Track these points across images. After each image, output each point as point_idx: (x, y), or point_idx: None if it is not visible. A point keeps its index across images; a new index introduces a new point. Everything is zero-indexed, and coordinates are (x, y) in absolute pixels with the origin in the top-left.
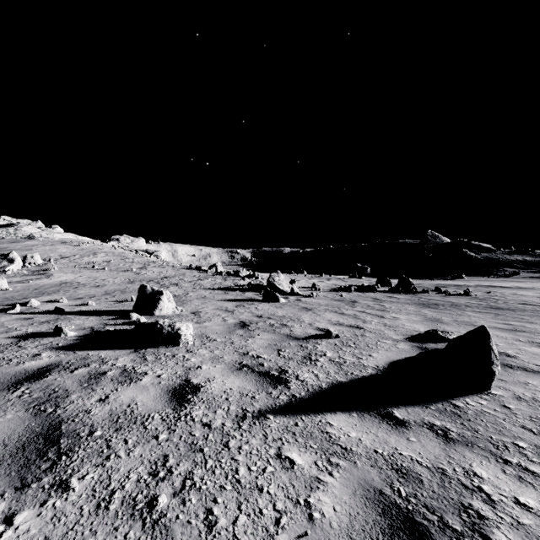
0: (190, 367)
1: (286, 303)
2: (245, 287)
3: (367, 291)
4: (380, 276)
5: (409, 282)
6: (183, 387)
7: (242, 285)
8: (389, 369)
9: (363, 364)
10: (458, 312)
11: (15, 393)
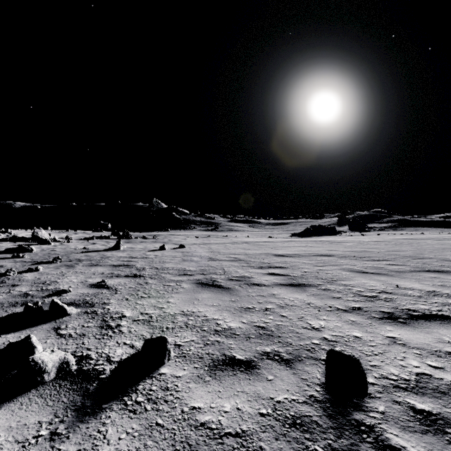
0: (47, 253)
1: (56, 245)
2: (8, 239)
3: (104, 239)
4: (114, 230)
5: (128, 233)
6: (52, 254)
7: (4, 238)
8: (102, 250)
9: (95, 250)
10: (138, 243)
11: (9, 257)
